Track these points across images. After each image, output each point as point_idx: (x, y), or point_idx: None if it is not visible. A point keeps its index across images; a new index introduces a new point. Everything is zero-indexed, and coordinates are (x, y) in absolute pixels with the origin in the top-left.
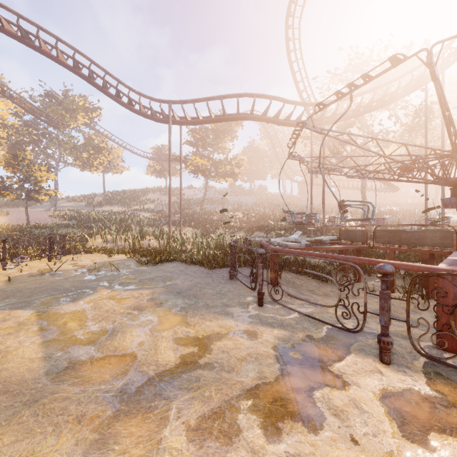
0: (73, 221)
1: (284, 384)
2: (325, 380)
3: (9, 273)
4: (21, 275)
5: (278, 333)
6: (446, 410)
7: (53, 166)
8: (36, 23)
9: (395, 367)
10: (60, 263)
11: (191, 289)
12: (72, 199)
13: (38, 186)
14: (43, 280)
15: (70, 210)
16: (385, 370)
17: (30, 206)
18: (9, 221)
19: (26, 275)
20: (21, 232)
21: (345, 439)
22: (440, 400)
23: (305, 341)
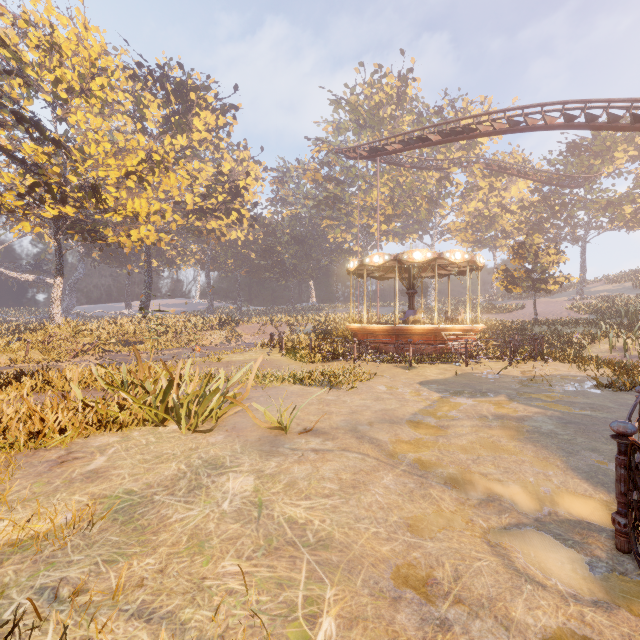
0: (594, 314)
1: (489, 484)
2: (521, 503)
3: (465, 370)
4: (470, 372)
5: (573, 481)
6: (567, 569)
7: (578, 238)
8: (520, 107)
9: (621, 556)
10: (513, 369)
11: (593, 425)
12: (612, 279)
13: (544, 274)
14: (477, 380)
15: (601, 297)
16: (595, 542)
17: (552, 295)
18: (521, 316)
19: (474, 373)
20: (519, 330)
21: (462, 504)
22: (582, 571)
23: (587, 499)
